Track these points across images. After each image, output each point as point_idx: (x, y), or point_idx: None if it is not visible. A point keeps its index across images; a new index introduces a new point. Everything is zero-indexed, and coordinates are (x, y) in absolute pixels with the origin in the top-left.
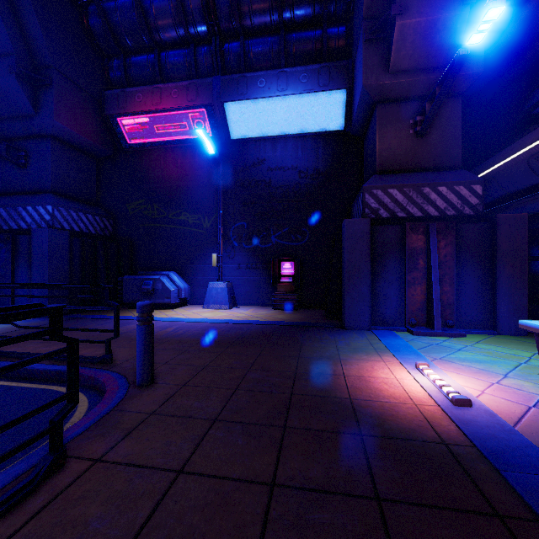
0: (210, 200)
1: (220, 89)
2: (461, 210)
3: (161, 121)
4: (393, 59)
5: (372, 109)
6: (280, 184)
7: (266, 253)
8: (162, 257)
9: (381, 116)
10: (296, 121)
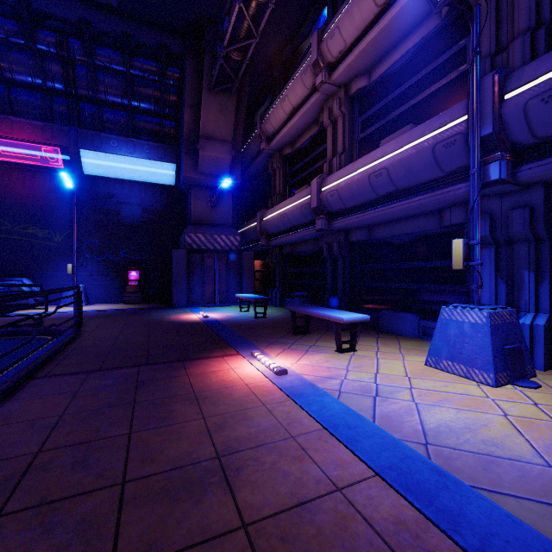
0: (63, 219)
1: (77, 138)
2: (231, 248)
3: (9, 146)
4: (199, 167)
5: (190, 187)
6: (128, 214)
7: (116, 264)
8: (6, 265)
9: (194, 193)
10: (140, 173)
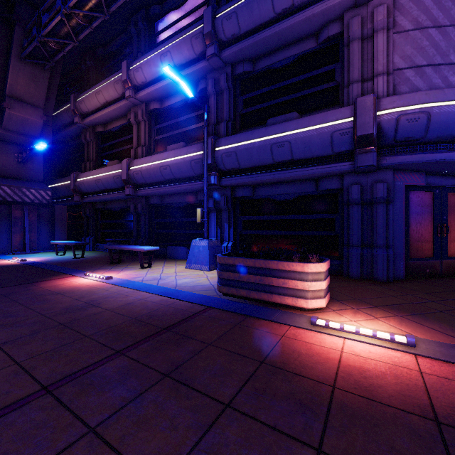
0: None
1: None
2: (42, 201)
3: None
4: (5, 124)
5: None
6: None
7: None
8: None
9: None
10: None
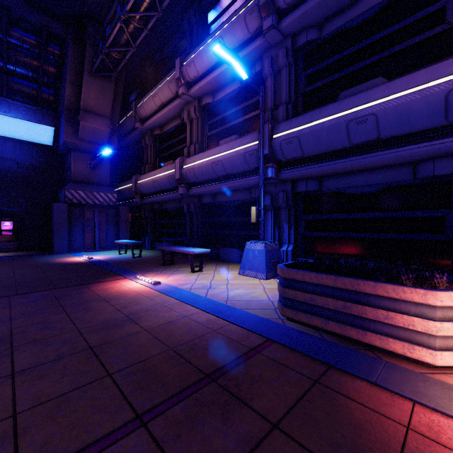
0: None
1: None
2: (109, 203)
3: None
4: (80, 135)
5: (70, 150)
6: (0, 168)
7: None
8: None
9: (75, 156)
10: (15, 131)
